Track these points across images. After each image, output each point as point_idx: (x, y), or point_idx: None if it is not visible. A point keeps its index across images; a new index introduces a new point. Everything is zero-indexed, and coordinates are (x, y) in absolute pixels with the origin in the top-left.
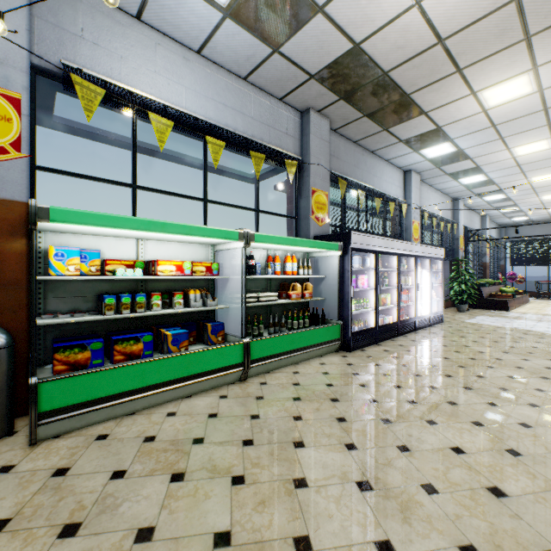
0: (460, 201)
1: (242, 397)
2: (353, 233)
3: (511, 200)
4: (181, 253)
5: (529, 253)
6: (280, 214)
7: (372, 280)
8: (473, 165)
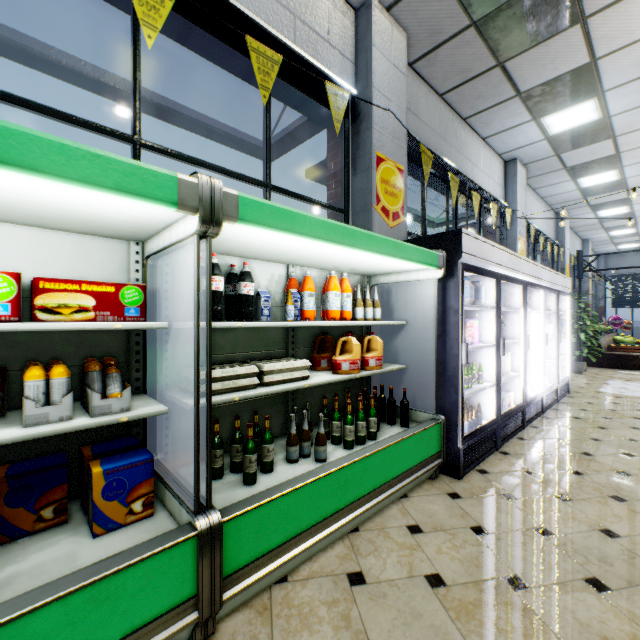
0: (566, 216)
1: None
2: (465, 234)
3: (634, 216)
4: (29, 257)
5: (638, 291)
6: (314, 200)
7: (488, 328)
8: (611, 151)
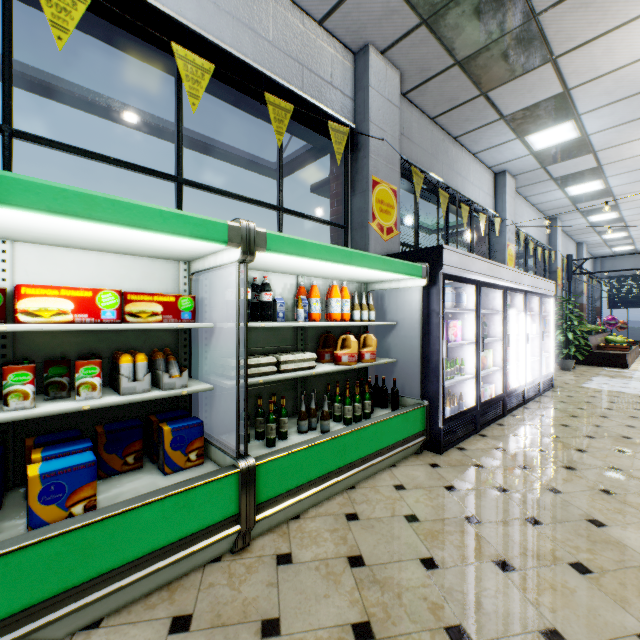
0: (557, 221)
1: (226, 624)
2: (445, 249)
3: (624, 221)
4: (113, 275)
5: (632, 292)
6: (319, 219)
7: (469, 328)
8: (593, 164)
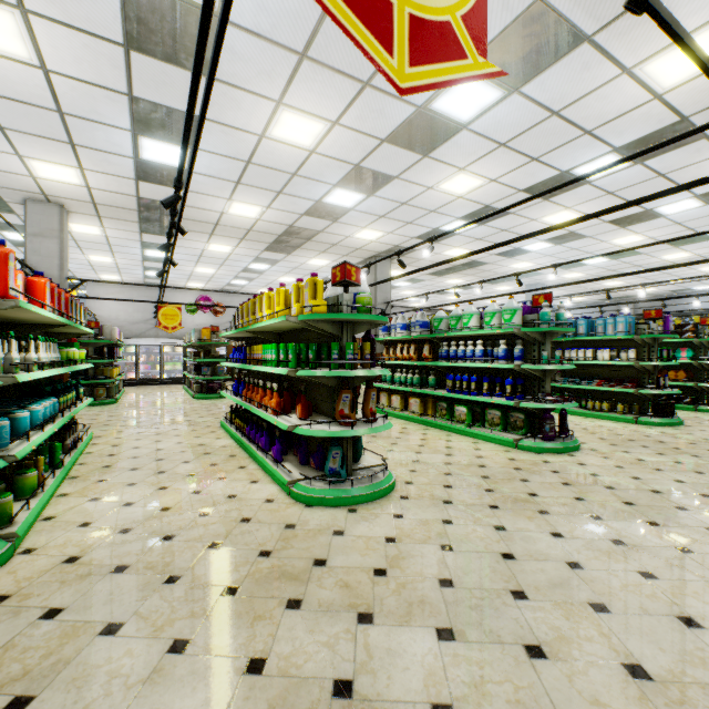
0: None
1: None
2: None
3: None
4: None
5: None
6: None
7: None
8: None
